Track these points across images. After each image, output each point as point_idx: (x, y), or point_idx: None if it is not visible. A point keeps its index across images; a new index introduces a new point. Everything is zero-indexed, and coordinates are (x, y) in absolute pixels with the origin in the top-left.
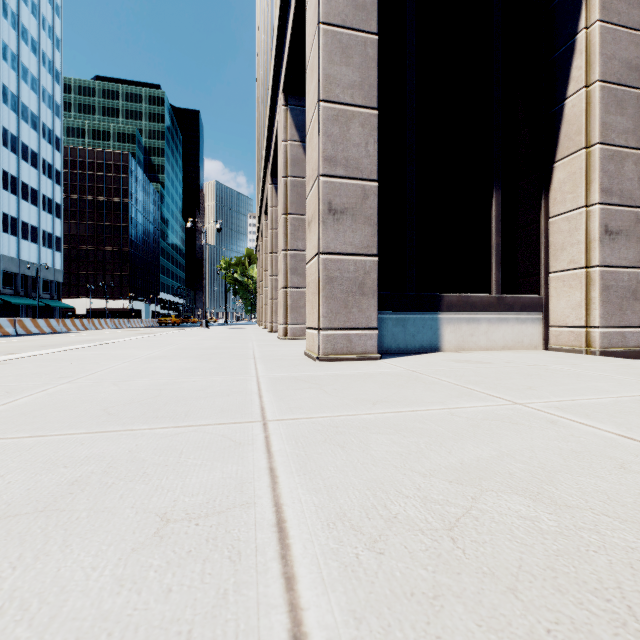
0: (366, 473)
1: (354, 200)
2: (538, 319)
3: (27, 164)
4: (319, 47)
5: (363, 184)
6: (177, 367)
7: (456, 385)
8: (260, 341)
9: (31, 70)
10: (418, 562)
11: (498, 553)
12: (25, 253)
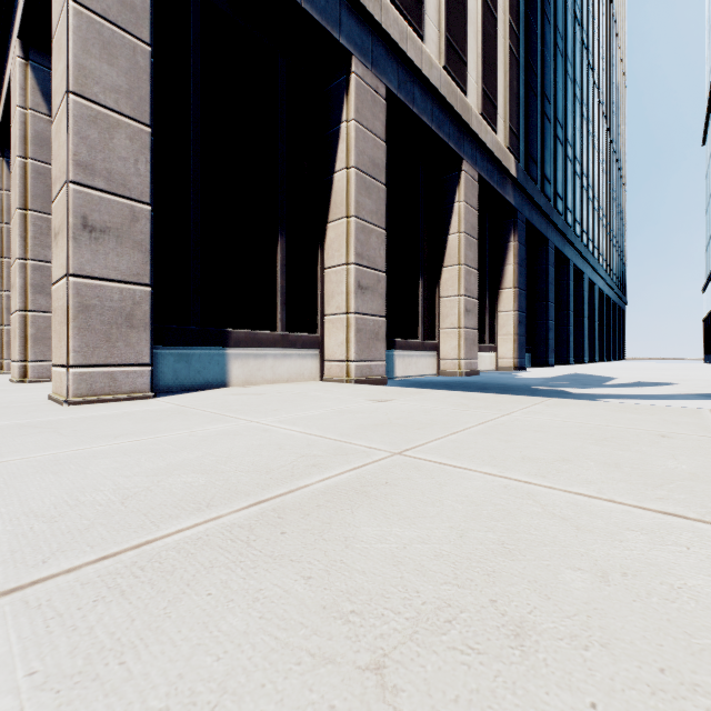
0: (72, 485)
1: (120, 220)
2: (316, 355)
3: None
4: (69, 27)
5: (132, 204)
6: None
7: (216, 414)
8: None
9: None
10: (85, 518)
11: (152, 502)
12: None
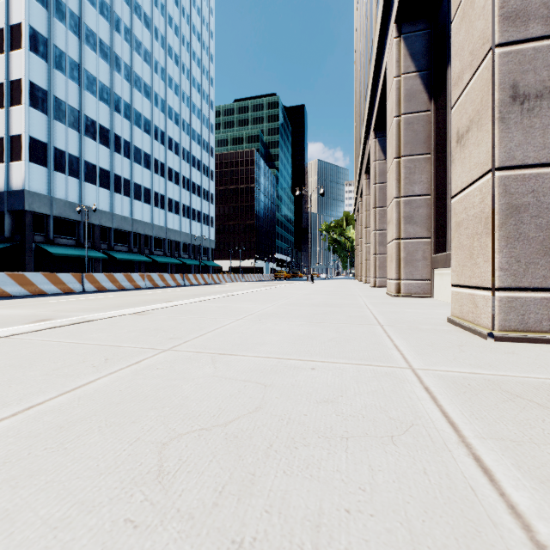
0: None
1: None
2: None
3: (195, 169)
4: None
5: None
6: (288, 333)
7: None
8: (370, 297)
9: (197, 105)
10: None
11: None
12: (194, 230)
